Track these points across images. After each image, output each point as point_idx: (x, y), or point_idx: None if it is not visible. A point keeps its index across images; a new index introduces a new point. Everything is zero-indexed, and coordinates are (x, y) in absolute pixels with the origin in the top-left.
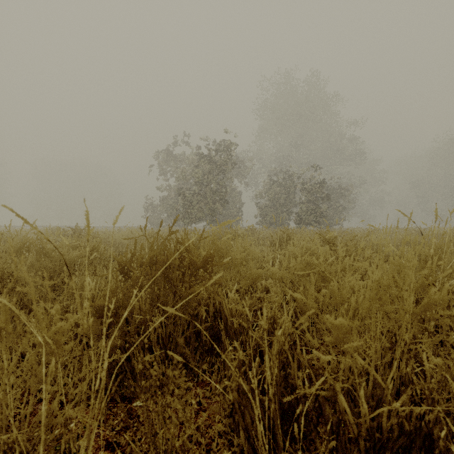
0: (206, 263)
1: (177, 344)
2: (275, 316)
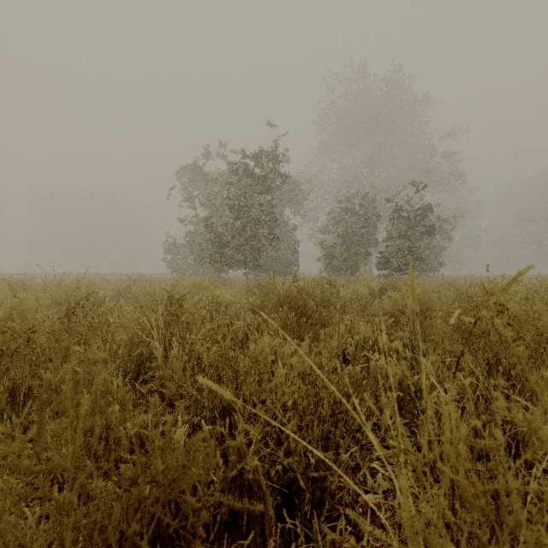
0: None
1: None
2: None
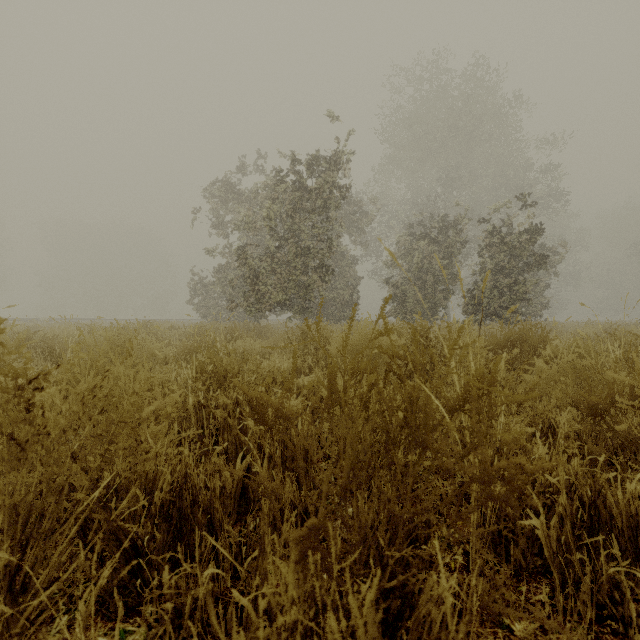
0: None
1: None
2: None
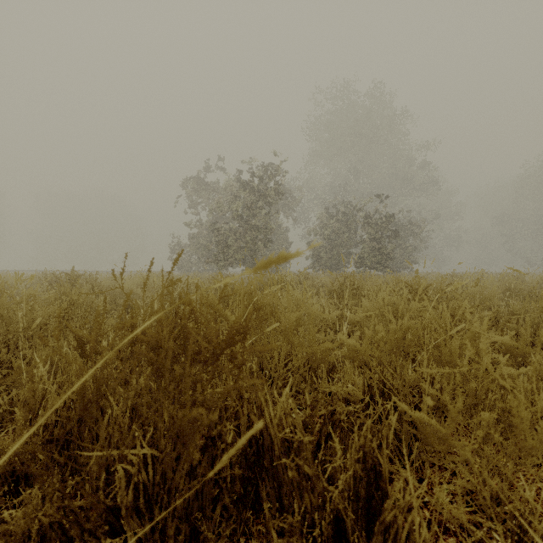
0: (231, 344)
1: (166, 527)
2: (366, 445)
